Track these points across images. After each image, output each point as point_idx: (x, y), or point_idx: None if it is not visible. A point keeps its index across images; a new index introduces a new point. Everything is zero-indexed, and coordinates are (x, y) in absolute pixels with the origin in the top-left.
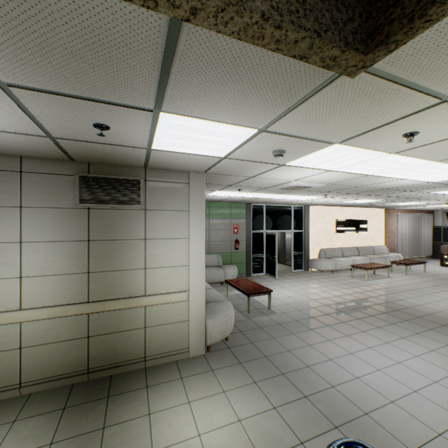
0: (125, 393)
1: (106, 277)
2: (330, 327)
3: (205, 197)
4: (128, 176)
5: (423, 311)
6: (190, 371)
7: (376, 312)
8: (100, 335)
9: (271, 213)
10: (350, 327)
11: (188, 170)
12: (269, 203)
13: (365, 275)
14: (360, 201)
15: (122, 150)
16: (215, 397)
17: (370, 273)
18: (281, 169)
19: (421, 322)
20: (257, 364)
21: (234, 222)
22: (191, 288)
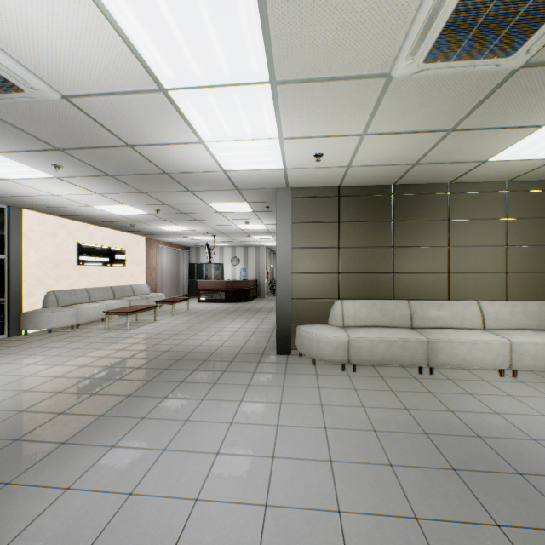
0: None
1: None
2: (70, 444)
3: None
4: None
5: (207, 350)
6: None
7: (156, 372)
8: None
9: None
10: (118, 422)
11: None
12: None
13: (126, 324)
14: (121, 212)
15: None
16: None
17: (132, 320)
18: None
19: (212, 365)
20: None
21: None
22: None
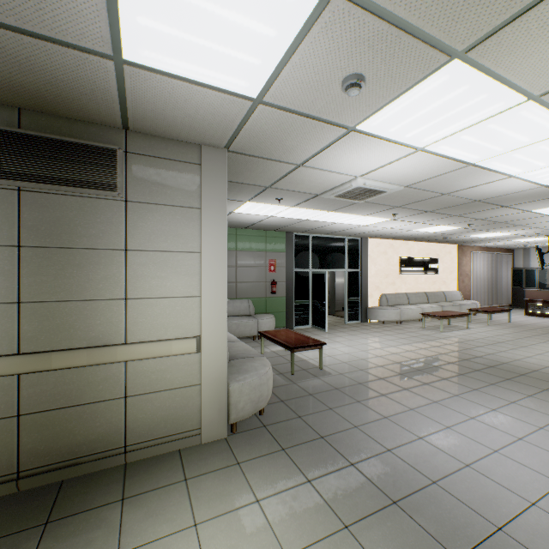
0: (80, 514)
1: (54, 311)
2: (409, 391)
3: (230, 216)
4: (95, 141)
5: (526, 367)
6: (200, 467)
7: (466, 370)
8: (42, 412)
9: (319, 246)
10: (437, 391)
11: (199, 141)
12: (316, 232)
13: (438, 326)
14: (434, 230)
15: (68, 64)
16: (242, 513)
17: (444, 324)
18: (346, 144)
19: (529, 381)
20: (310, 450)
21: (270, 257)
22: (204, 333)
